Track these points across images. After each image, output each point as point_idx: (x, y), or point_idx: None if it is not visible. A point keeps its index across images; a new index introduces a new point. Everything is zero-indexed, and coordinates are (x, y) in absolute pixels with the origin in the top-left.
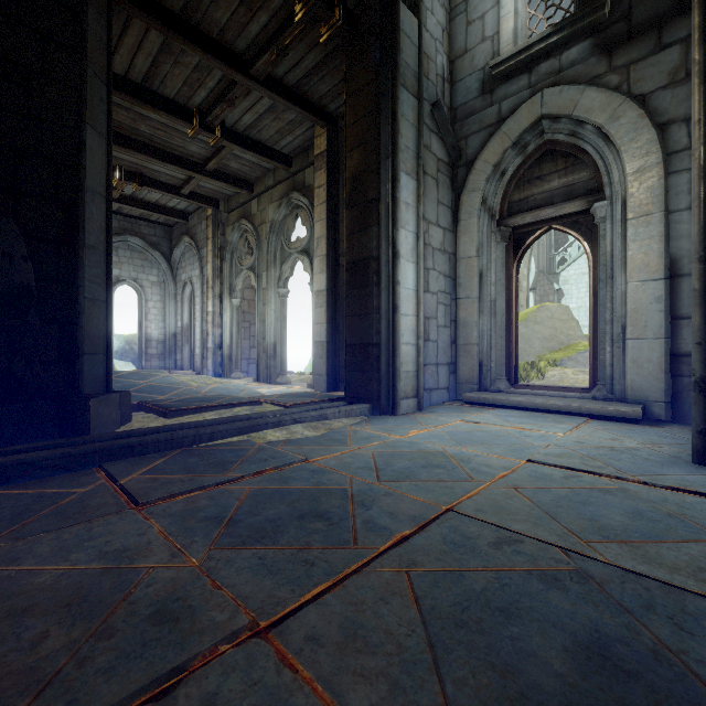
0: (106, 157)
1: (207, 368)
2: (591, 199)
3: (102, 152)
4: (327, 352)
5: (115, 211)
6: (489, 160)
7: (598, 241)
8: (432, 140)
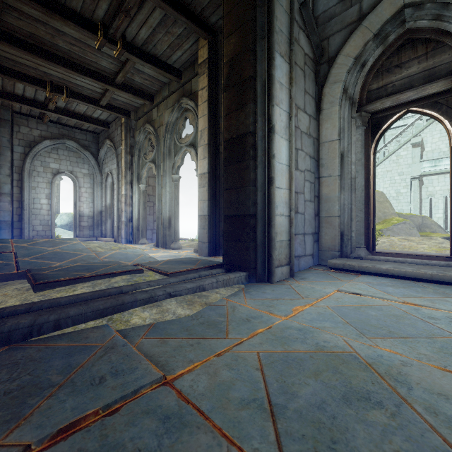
0: None
1: (122, 236)
2: None
3: None
4: (208, 224)
5: (56, 121)
6: (350, 53)
7: None
8: (301, 35)
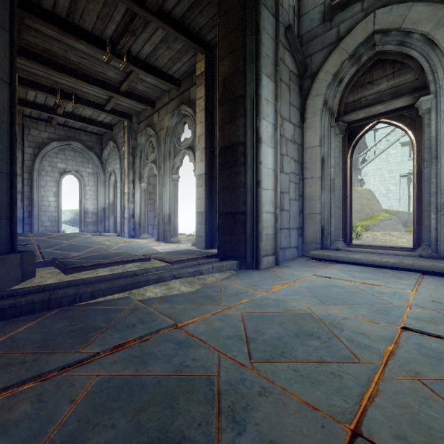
0: (9, 48)
1: (124, 232)
2: (417, 95)
3: (4, 43)
4: (205, 220)
5: (62, 124)
6: (329, 71)
7: (422, 129)
8: (286, 55)
